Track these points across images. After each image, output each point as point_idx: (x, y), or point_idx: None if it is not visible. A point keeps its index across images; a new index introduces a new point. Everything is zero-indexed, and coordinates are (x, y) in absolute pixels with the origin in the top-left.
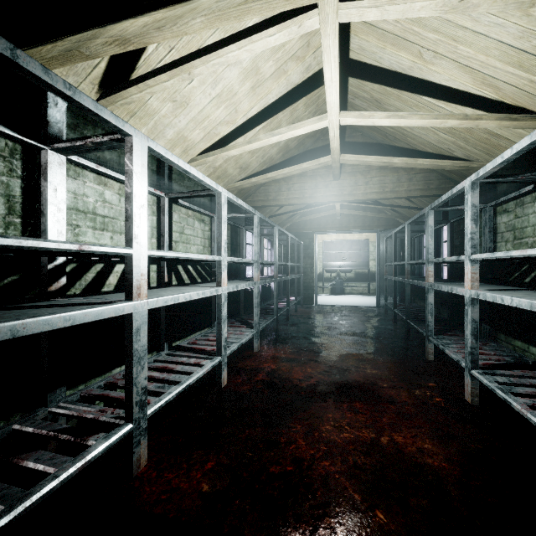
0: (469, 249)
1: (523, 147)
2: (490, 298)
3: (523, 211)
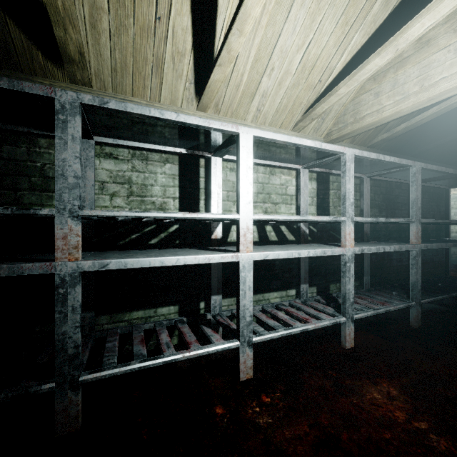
0: (250, 207)
1: (317, 147)
2: (285, 255)
3: (148, 167)
